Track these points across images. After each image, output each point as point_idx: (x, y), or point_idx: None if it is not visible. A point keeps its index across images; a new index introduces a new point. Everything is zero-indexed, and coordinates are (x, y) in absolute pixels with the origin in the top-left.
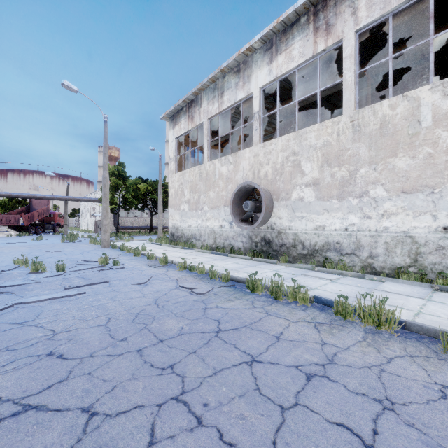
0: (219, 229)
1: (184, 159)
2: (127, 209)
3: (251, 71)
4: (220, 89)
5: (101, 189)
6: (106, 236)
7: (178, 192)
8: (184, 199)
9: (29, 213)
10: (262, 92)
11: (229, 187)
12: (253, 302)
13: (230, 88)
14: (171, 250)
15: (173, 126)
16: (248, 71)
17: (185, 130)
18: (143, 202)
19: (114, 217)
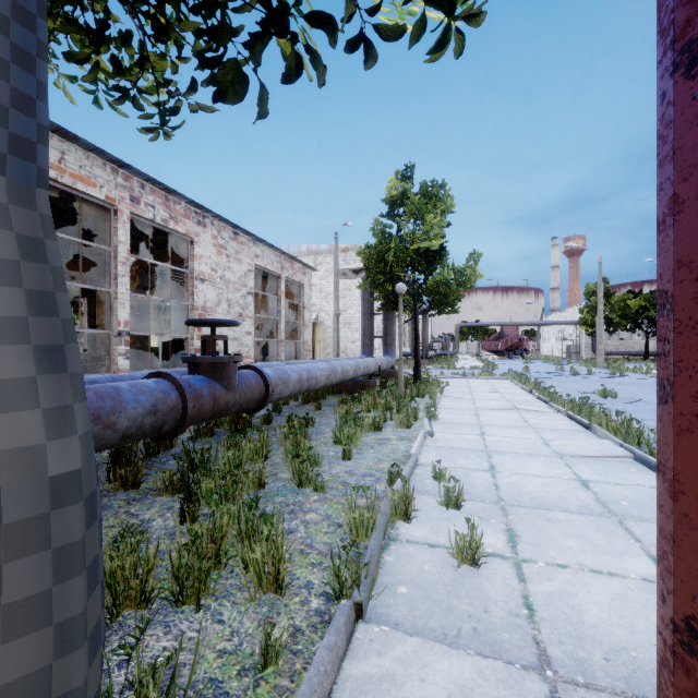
0: None
1: None
2: (610, 332)
3: None
4: None
5: (579, 311)
6: (601, 359)
7: None
8: None
9: (504, 339)
10: None
11: None
12: None
13: None
14: None
15: None
16: None
17: None
18: (633, 322)
19: (591, 341)
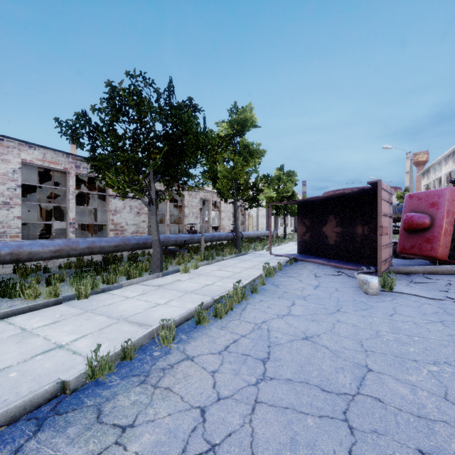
0: None
1: None
2: None
3: (441, 166)
4: (435, 169)
5: None
6: None
7: None
8: None
9: None
10: (445, 175)
11: None
12: None
13: (437, 170)
14: None
15: (422, 179)
16: (441, 166)
17: (426, 183)
18: None
19: None
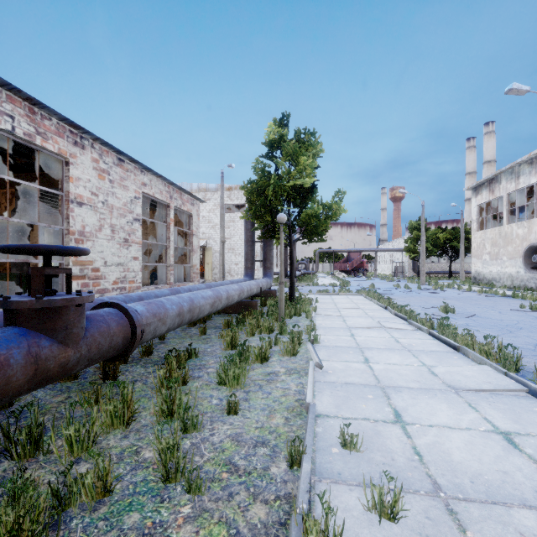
0: (515, 274)
1: (486, 218)
2: (426, 257)
3: None
4: (516, 173)
5: (405, 241)
6: (423, 278)
7: (479, 246)
8: (485, 252)
9: (351, 262)
10: None
11: (524, 244)
12: (510, 299)
13: (525, 174)
14: (473, 288)
15: (475, 196)
16: None
17: (486, 200)
18: (442, 250)
19: (413, 263)
